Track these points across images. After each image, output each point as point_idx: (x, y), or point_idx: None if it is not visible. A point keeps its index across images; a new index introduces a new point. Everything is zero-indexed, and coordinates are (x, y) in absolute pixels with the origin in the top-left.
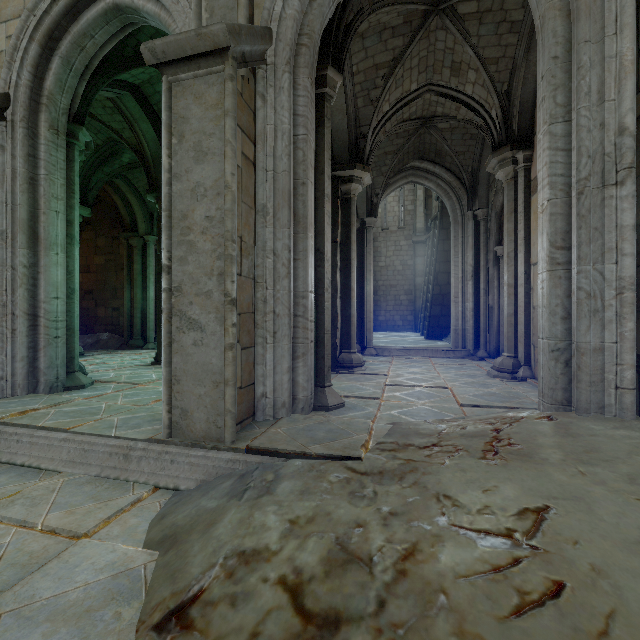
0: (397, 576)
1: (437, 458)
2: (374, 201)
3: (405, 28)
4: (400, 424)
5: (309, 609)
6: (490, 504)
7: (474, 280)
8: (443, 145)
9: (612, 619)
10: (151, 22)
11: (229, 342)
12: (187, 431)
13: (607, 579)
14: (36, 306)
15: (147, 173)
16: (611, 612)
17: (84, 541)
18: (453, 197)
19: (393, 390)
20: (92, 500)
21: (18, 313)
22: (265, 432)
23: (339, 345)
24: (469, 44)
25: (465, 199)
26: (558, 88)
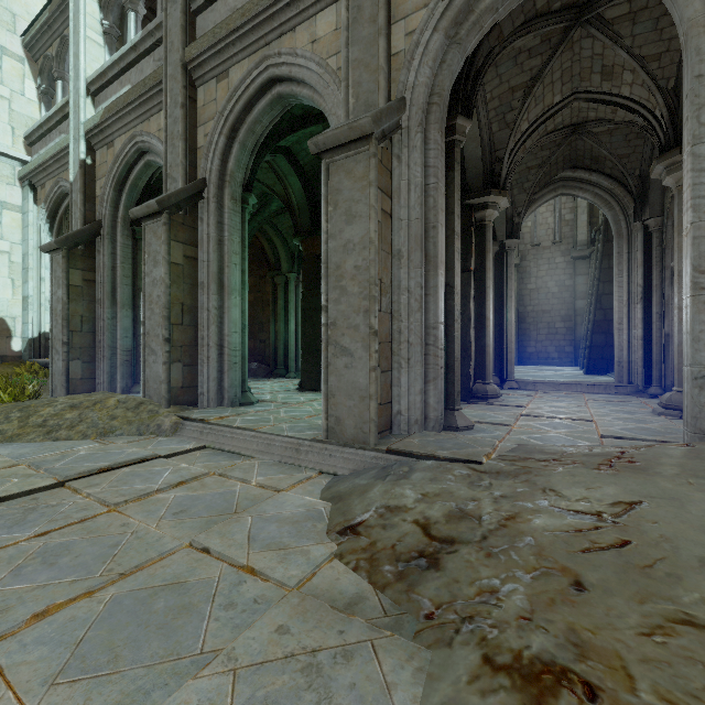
0: (499, 527)
1: (552, 467)
2: (515, 221)
3: (543, 47)
4: (526, 445)
5: (434, 535)
6: (589, 497)
7: (644, 303)
8: (600, 150)
9: (660, 561)
10: (305, 102)
11: (373, 365)
12: (340, 435)
13: (670, 543)
14: (222, 339)
15: (293, 220)
16: (662, 558)
17: (283, 492)
18: (615, 207)
19: (528, 420)
20: (281, 474)
21: (211, 344)
22: (401, 441)
23: (473, 375)
24: (621, 47)
25: (632, 208)
26: (702, 107)
